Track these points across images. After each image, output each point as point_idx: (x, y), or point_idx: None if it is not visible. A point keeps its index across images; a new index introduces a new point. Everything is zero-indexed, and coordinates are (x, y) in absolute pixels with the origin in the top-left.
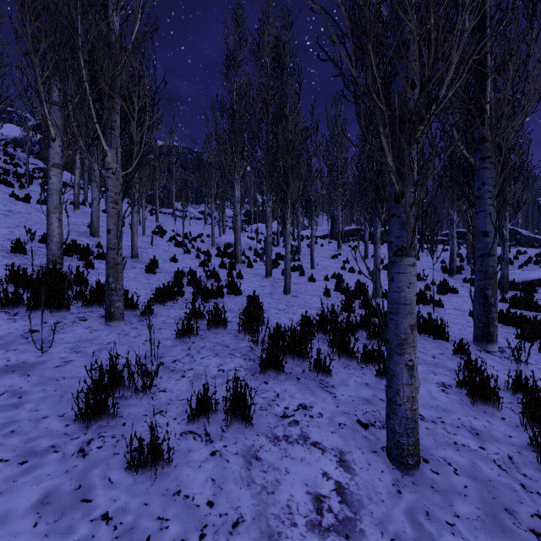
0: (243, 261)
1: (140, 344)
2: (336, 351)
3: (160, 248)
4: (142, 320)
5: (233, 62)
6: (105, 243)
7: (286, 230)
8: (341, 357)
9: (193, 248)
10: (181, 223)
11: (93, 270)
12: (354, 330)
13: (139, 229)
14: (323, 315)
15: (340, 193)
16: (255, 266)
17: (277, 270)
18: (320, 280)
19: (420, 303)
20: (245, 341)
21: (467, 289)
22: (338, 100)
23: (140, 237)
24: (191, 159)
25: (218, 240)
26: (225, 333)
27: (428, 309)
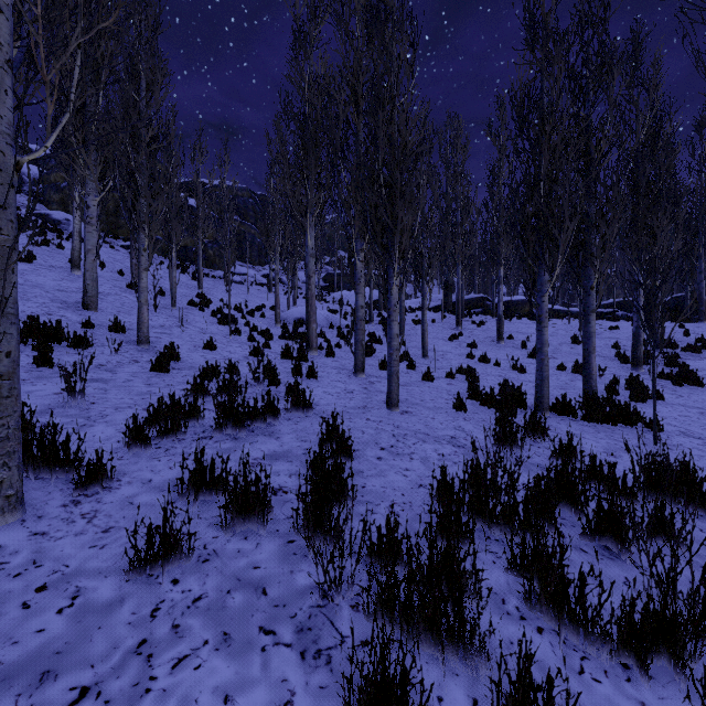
0: (320, 346)
1: (14, 608)
2: (539, 601)
3: (194, 327)
4: (75, 501)
5: (305, 41)
6: (103, 319)
7: (391, 297)
8: (560, 628)
9: (248, 325)
10: (236, 290)
11: (51, 368)
12: (554, 517)
13: (170, 298)
14: (476, 472)
15: (460, 246)
16: (338, 354)
17: (372, 359)
18: (440, 377)
19: (618, 422)
20: (310, 561)
21: (670, 391)
22: (455, 117)
23: (168, 311)
24: (253, 204)
25: (285, 314)
26: (264, 534)
27: (641, 436)
